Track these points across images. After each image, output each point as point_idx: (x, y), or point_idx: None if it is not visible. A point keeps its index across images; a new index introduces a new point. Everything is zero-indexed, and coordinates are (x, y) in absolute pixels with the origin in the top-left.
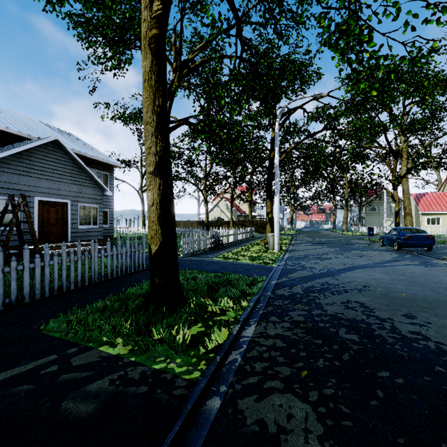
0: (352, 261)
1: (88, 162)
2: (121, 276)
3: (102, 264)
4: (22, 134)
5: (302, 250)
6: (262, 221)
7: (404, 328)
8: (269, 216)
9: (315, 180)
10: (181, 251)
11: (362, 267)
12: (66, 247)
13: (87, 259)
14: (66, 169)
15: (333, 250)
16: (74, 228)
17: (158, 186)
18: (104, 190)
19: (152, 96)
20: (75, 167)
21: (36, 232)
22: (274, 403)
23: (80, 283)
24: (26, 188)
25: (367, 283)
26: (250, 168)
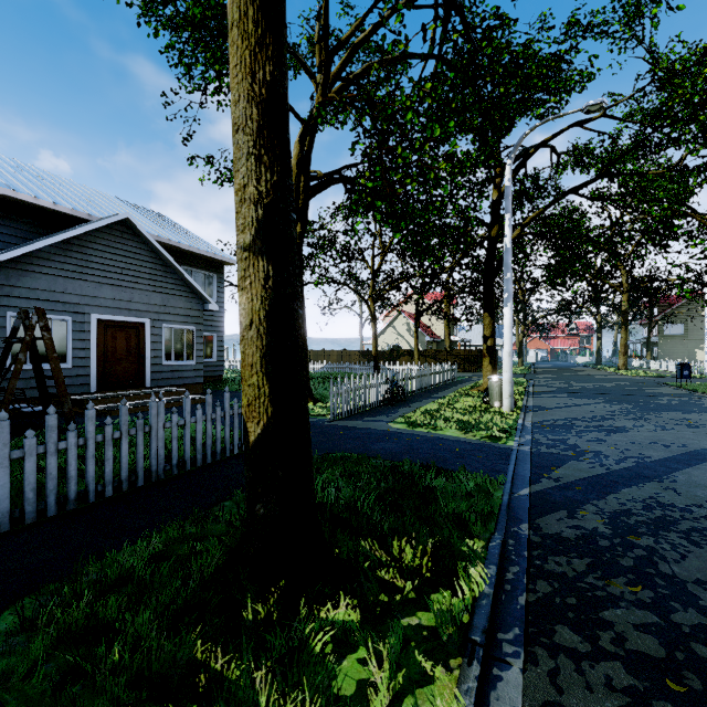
0: (679, 438)
1: (183, 257)
2: (211, 463)
3: (173, 442)
4: (79, 213)
5: (557, 408)
6: (468, 350)
7: None
8: (489, 344)
9: (574, 276)
10: (330, 410)
11: None
12: (141, 398)
13: (142, 434)
14: (143, 267)
15: (620, 409)
16: (156, 365)
17: (263, 280)
18: (205, 301)
19: (248, 58)
20: (158, 264)
21: (94, 372)
22: None
23: (127, 483)
24: (78, 300)
25: None
26: (448, 261)
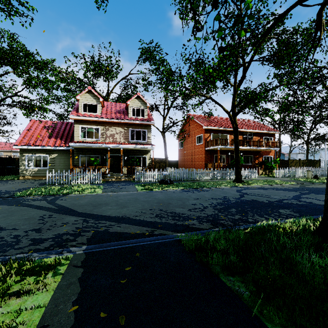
0: (26, 215)
1: None
2: None
3: None
4: None
5: None
6: None
7: (209, 205)
8: None
9: None
10: None
11: (74, 211)
12: None
13: None
14: None
15: None
16: None
17: None
18: None
19: None
20: None
21: None
22: (287, 213)
23: None
24: None
25: (140, 209)
26: None
